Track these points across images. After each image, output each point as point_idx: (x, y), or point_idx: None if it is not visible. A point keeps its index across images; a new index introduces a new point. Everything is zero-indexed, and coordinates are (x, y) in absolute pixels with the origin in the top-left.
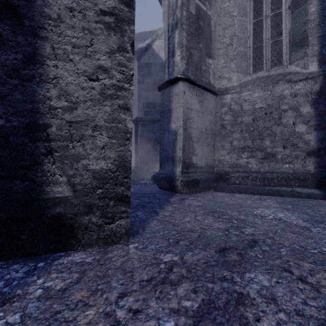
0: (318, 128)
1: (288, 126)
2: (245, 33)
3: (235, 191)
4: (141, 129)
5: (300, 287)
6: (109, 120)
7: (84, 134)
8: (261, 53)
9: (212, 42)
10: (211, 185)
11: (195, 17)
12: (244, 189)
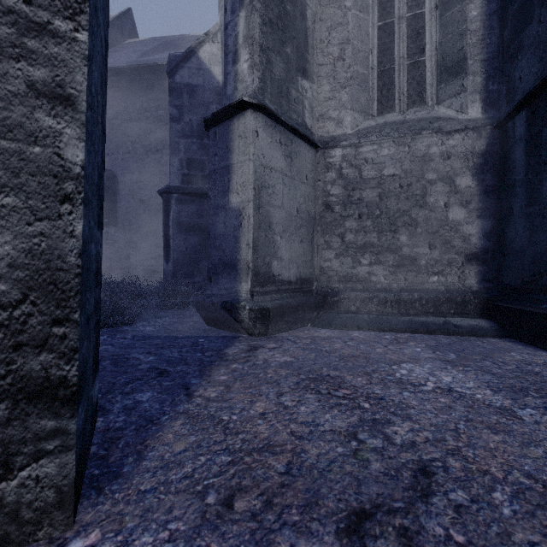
0: (483, 214)
1: (437, 210)
2: (366, 42)
3: (350, 327)
4: (176, 208)
5: None
6: None
7: None
8: (391, 80)
9: (308, 49)
10: (308, 316)
11: None
12: (366, 321)
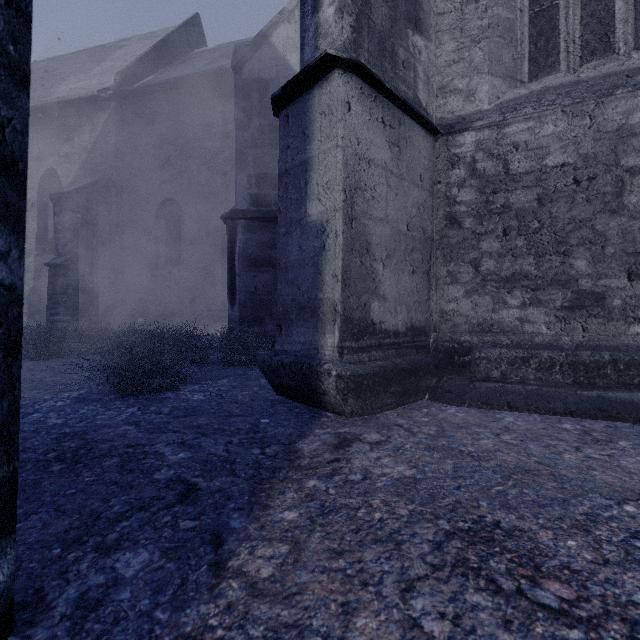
0: None
1: None
2: None
3: (495, 404)
4: (243, 237)
5: None
6: None
7: None
8: (552, 25)
9: None
10: (424, 384)
11: None
12: (521, 396)
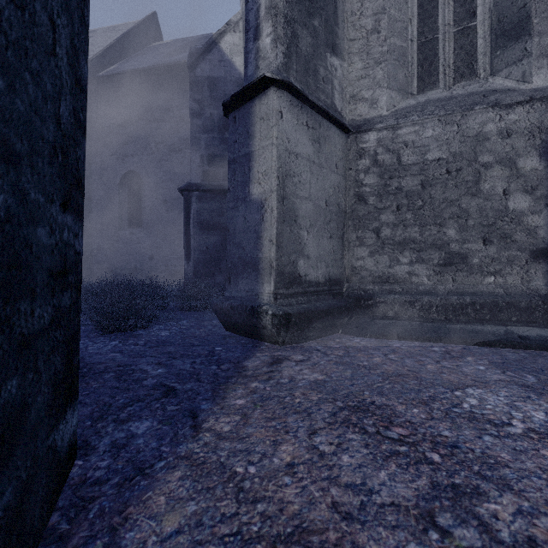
0: None
1: (494, 198)
2: (404, 10)
3: (389, 335)
4: (197, 206)
5: None
6: None
7: None
8: (434, 53)
9: (338, 23)
10: (338, 321)
11: None
12: (407, 329)
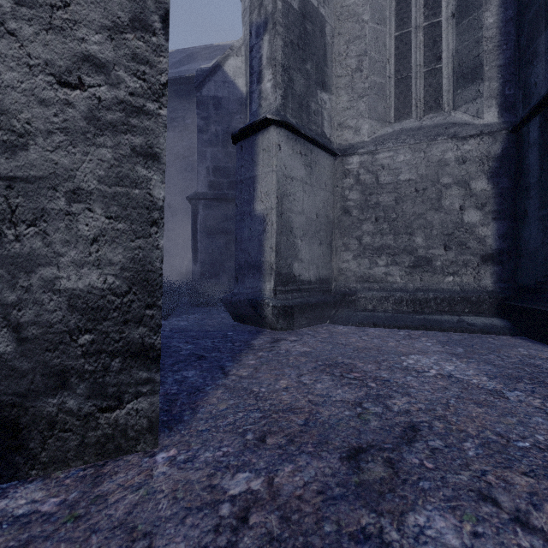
0: (498, 216)
1: (452, 212)
2: (383, 52)
3: (366, 324)
4: (203, 213)
5: (524, 543)
6: (109, 180)
7: (46, 207)
8: (408, 88)
9: (327, 63)
10: (326, 313)
11: (299, 15)
12: (381, 319)
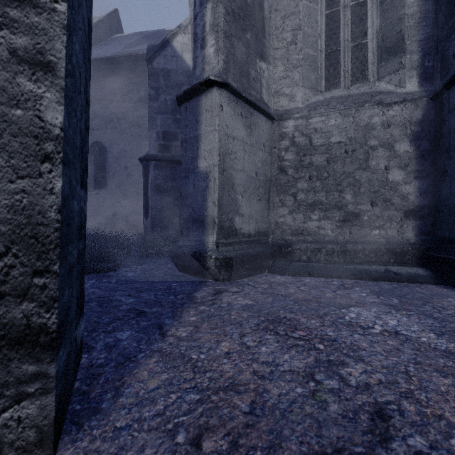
0: (419, 175)
1: (378, 172)
2: (315, 28)
3: (302, 273)
4: (153, 173)
5: None
6: None
7: None
8: (337, 61)
9: (265, 36)
10: (265, 264)
11: None
12: (315, 269)
